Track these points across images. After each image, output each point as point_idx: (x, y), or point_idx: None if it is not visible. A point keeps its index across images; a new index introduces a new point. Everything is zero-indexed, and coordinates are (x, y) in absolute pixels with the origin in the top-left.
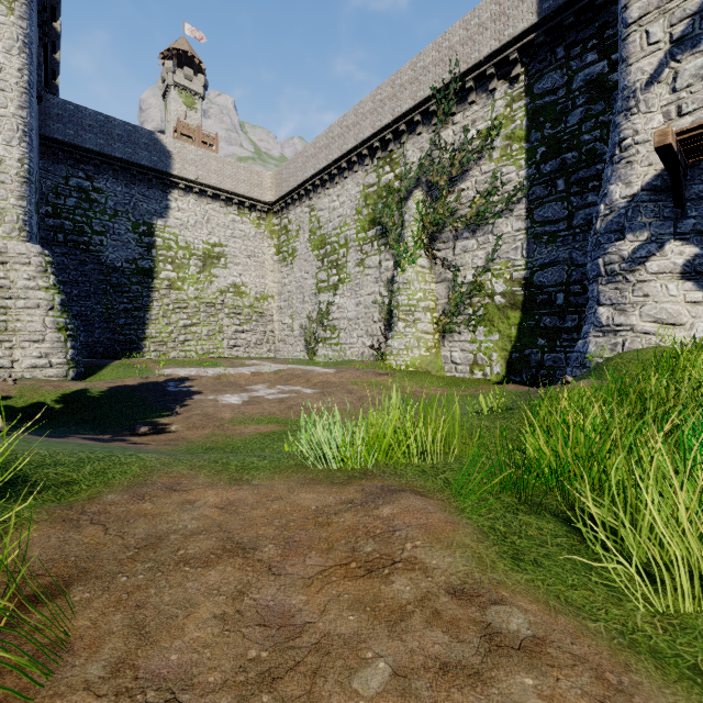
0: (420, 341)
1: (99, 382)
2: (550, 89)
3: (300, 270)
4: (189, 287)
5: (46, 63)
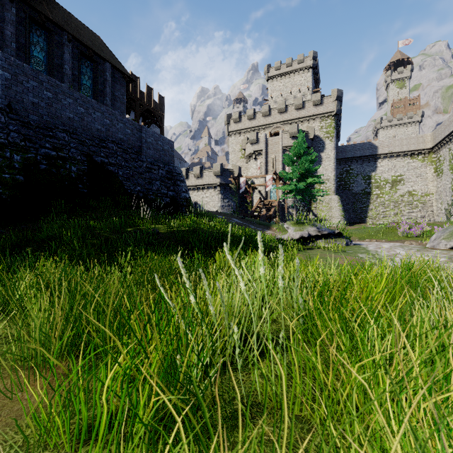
0: None
1: None
2: None
3: (444, 180)
4: (385, 196)
5: (337, 135)
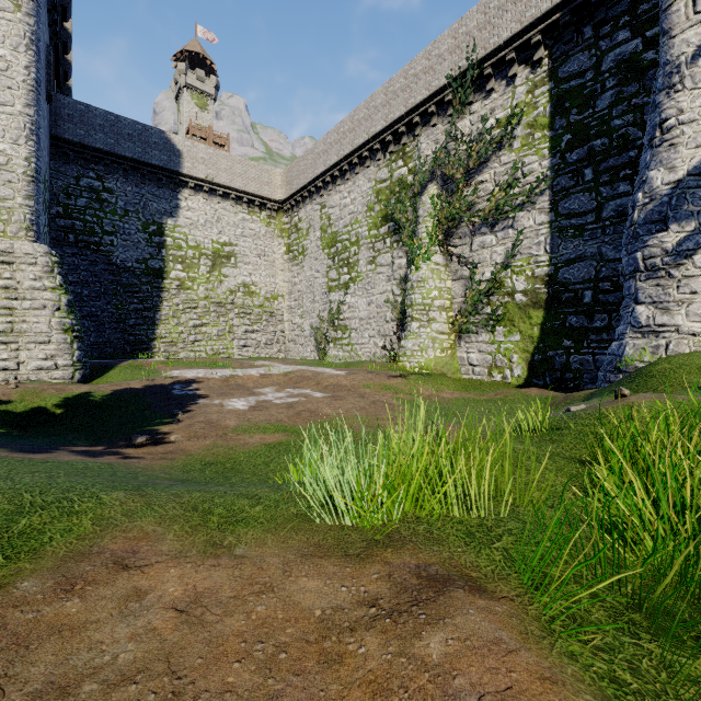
0: (435, 341)
1: (104, 385)
2: (577, 72)
3: (310, 269)
4: (199, 287)
5: (58, 63)
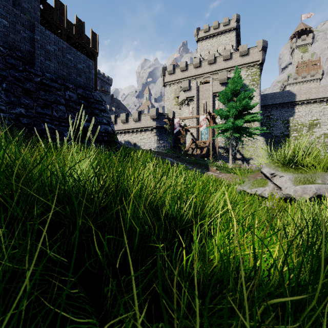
0: None
1: None
2: None
3: None
4: (302, 138)
5: None
